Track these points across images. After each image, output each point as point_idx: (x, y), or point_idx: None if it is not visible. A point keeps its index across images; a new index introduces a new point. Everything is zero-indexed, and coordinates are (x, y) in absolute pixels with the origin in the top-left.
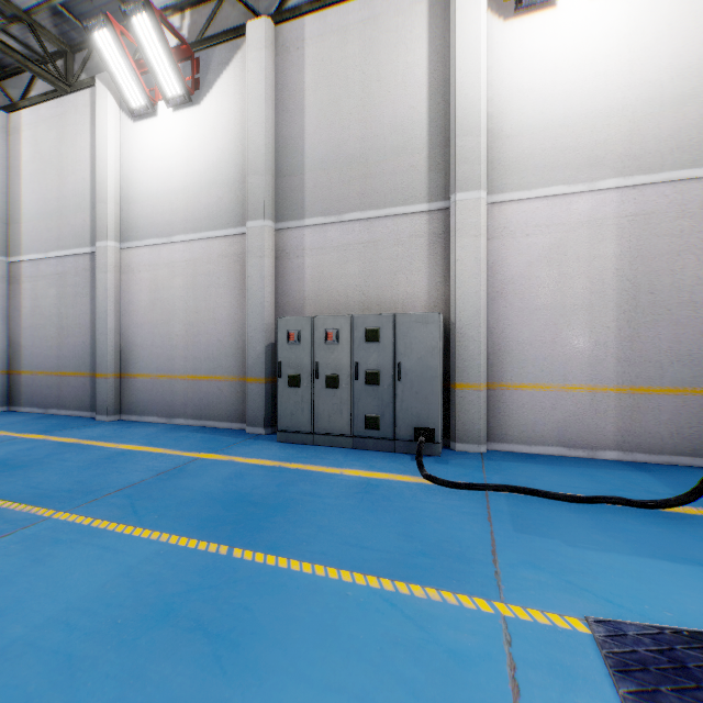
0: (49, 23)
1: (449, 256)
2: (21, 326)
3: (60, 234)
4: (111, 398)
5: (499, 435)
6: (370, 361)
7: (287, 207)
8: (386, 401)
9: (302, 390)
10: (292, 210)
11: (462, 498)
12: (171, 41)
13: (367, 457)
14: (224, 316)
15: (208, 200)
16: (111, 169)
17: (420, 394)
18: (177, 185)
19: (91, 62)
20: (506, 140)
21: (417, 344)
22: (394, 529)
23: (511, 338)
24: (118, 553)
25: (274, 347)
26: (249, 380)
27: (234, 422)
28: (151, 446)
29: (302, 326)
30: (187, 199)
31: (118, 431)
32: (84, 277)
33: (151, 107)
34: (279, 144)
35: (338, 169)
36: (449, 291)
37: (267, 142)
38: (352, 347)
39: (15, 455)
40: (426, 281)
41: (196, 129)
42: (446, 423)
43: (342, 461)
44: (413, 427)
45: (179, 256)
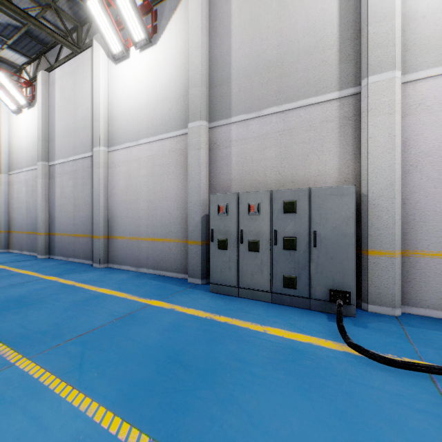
0: (66, 7)
1: (360, 136)
2: (54, 205)
3: (75, 145)
4: (102, 252)
5: (413, 299)
6: (287, 229)
7: (217, 109)
8: (301, 264)
9: (229, 252)
10: (222, 111)
11: (405, 382)
12: (139, 3)
13: (286, 313)
14: (173, 195)
15: (162, 112)
16: (102, 98)
17: (334, 260)
18: (142, 103)
19: (91, 30)
20: (421, 20)
21: (332, 214)
22: (339, 434)
23: (426, 208)
24: (41, 429)
25: (208, 218)
26: (190, 242)
27: (179, 273)
28: (118, 291)
29: (229, 201)
30: (148, 113)
31: (102, 276)
32: (87, 172)
33: (125, 51)
34: (212, 62)
35: (258, 74)
36: (360, 167)
37: (203, 61)
38: (270, 217)
39: (30, 293)
40: (337, 160)
41: (154, 62)
42: (356, 285)
43: (264, 317)
44: (328, 289)
45: (143, 154)
